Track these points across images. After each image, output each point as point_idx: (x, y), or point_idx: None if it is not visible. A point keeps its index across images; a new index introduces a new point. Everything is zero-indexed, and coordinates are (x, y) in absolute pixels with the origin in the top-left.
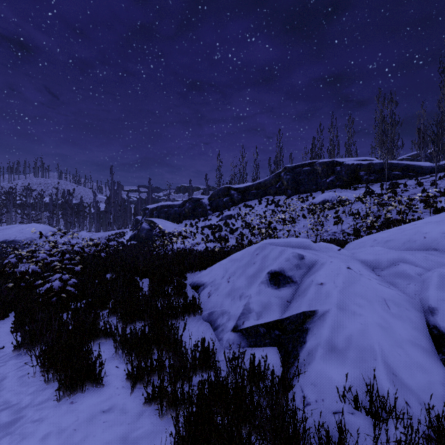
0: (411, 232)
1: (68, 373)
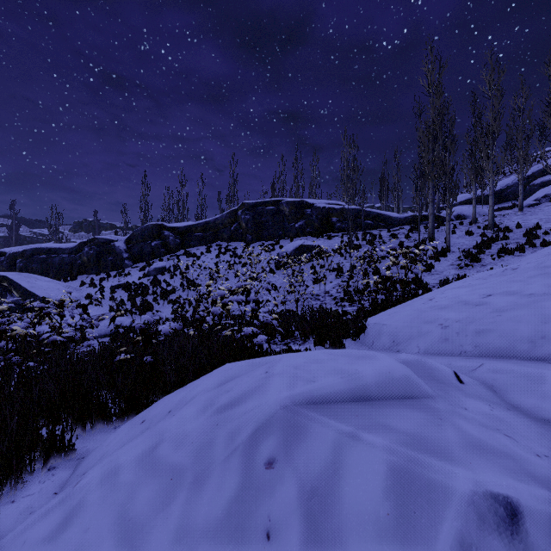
0: (529, 316)
1: None
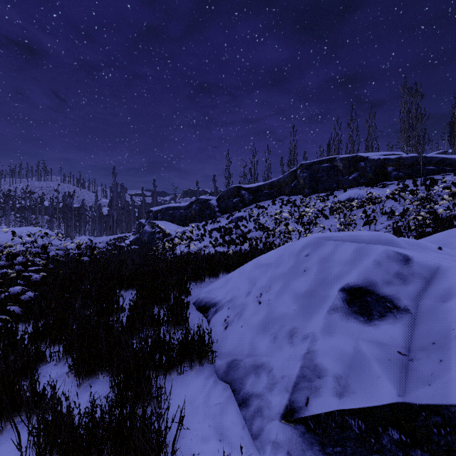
0: None
1: None
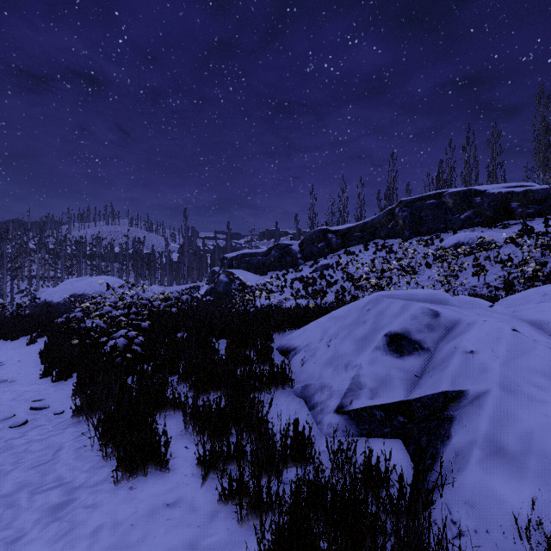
0: None
1: (127, 449)
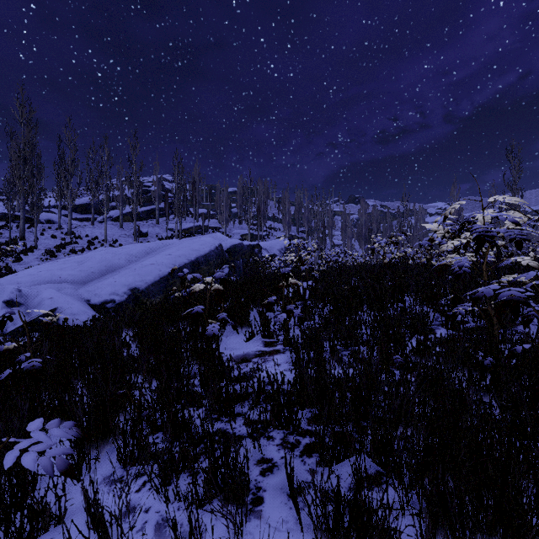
0: (49, 275)
1: None
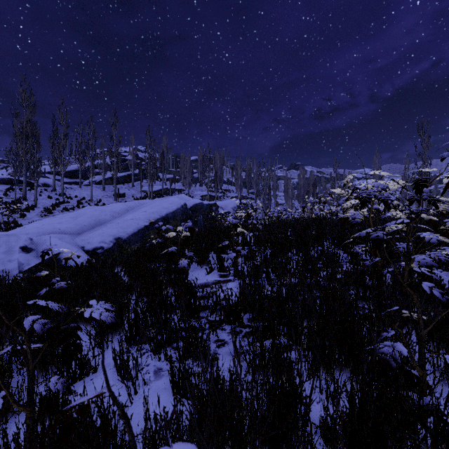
0: (51, 228)
1: None
